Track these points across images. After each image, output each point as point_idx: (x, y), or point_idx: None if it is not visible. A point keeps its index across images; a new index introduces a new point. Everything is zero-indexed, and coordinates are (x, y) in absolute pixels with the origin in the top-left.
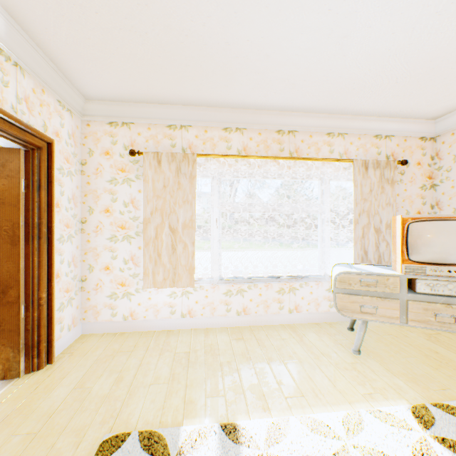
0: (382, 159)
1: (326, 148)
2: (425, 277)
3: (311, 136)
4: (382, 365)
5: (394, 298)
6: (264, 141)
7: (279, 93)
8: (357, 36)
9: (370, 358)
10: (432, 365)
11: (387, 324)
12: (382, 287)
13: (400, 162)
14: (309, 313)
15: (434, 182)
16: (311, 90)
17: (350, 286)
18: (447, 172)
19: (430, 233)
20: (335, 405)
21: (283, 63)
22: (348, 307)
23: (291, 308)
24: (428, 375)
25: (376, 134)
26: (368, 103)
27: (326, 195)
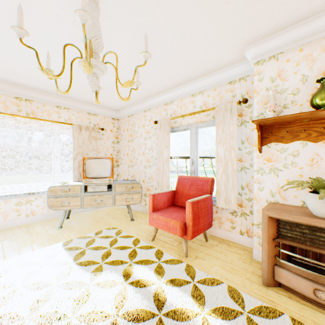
0: (92, 126)
1: (56, 115)
2: (92, 184)
3: (45, 106)
4: (70, 230)
5: (79, 196)
6: (4, 102)
7: (9, 75)
8: (44, 65)
9: (66, 229)
10: (96, 224)
11: (92, 211)
12: (73, 191)
13: (101, 129)
14: (43, 214)
15: (119, 140)
16: (33, 80)
17: (57, 193)
18: (122, 136)
19: (94, 164)
20: (24, 253)
21: (0, 60)
22: (56, 204)
23: (29, 213)
24: (89, 228)
25: (89, 112)
26: (77, 96)
27: (57, 142)
